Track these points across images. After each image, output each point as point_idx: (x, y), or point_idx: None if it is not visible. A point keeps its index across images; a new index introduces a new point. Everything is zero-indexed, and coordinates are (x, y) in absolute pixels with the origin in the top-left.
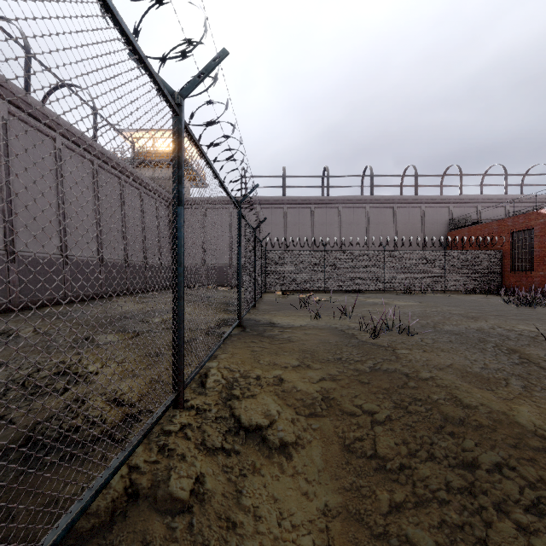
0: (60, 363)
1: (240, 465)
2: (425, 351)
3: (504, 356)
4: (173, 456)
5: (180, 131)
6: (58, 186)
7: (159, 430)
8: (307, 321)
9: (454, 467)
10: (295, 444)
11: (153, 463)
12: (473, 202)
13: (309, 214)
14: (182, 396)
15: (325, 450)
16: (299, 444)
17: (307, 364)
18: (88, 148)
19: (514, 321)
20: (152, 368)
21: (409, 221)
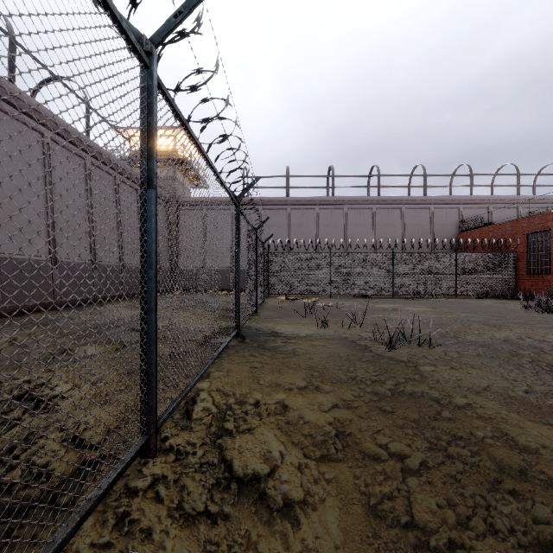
0: (26, 382)
1: (229, 538)
2: (452, 367)
3: (547, 374)
4: (134, 534)
5: (150, 89)
6: (46, 184)
7: (122, 488)
8: (313, 329)
9: (526, 548)
10: (304, 503)
11: (104, 548)
12: (483, 203)
13: (313, 215)
14: (154, 441)
15: (344, 513)
16: (309, 503)
17: (316, 386)
18: (80, 144)
19: (542, 329)
20: (130, 392)
21: (418, 222)
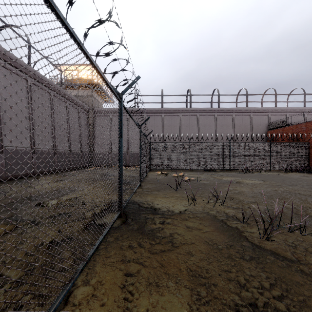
0: None
1: None
2: None
3: None
4: None
5: None
6: None
7: None
8: (185, 205)
9: None
10: None
11: None
12: (283, 112)
13: (178, 119)
14: None
15: None
16: None
17: None
18: (22, 69)
19: None
20: None
21: (243, 124)
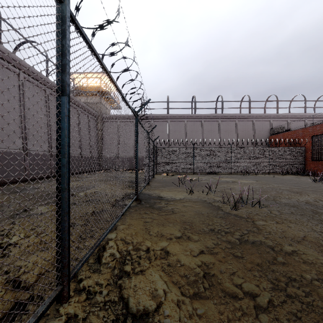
0: None
1: None
2: (277, 222)
3: None
4: None
5: (64, 19)
6: (21, 105)
7: None
8: (184, 195)
9: None
10: None
11: None
12: (284, 118)
13: (183, 125)
14: (67, 289)
15: None
16: None
17: (188, 236)
18: (42, 81)
19: None
20: None
21: (245, 129)
